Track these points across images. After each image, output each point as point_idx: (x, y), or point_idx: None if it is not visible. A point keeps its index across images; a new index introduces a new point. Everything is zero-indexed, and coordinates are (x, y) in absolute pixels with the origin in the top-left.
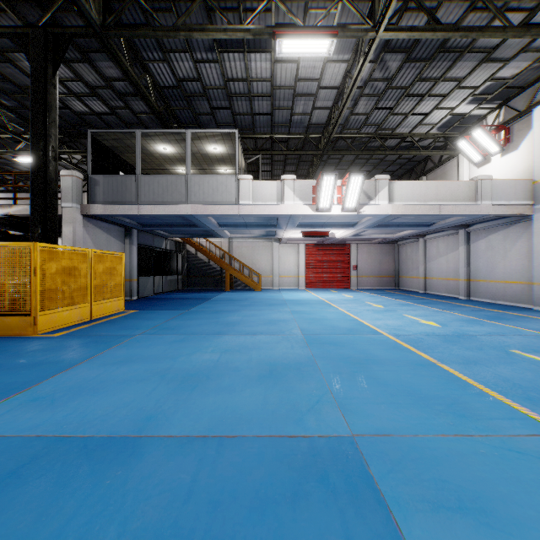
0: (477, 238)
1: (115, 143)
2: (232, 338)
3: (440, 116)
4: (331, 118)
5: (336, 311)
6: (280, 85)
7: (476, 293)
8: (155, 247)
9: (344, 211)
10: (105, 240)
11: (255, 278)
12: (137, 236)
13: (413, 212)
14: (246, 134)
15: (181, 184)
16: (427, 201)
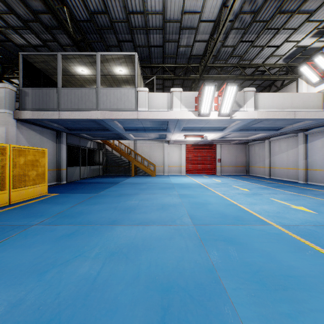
0: (313, 138)
1: (44, 66)
2: (124, 231)
3: (288, 49)
4: (207, 50)
5: (214, 195)
6: (170, 19)
7: (312, 179)
8: (81, 146)
9: (220, 116)
10: (39, 139)
11: (152, 168)
12: (66, 138)
13: (273, 116)
14: (145, 64)
15: (93, 95)
16: (284, 108)
